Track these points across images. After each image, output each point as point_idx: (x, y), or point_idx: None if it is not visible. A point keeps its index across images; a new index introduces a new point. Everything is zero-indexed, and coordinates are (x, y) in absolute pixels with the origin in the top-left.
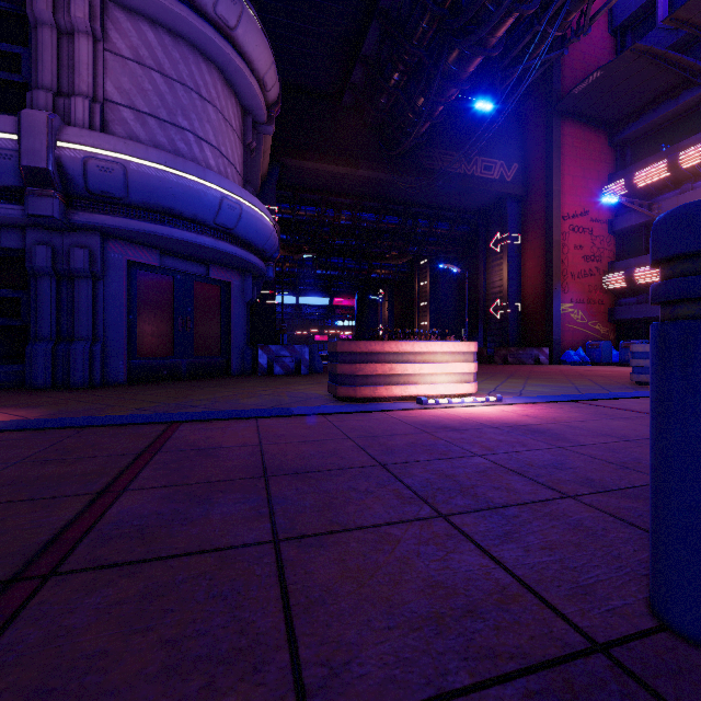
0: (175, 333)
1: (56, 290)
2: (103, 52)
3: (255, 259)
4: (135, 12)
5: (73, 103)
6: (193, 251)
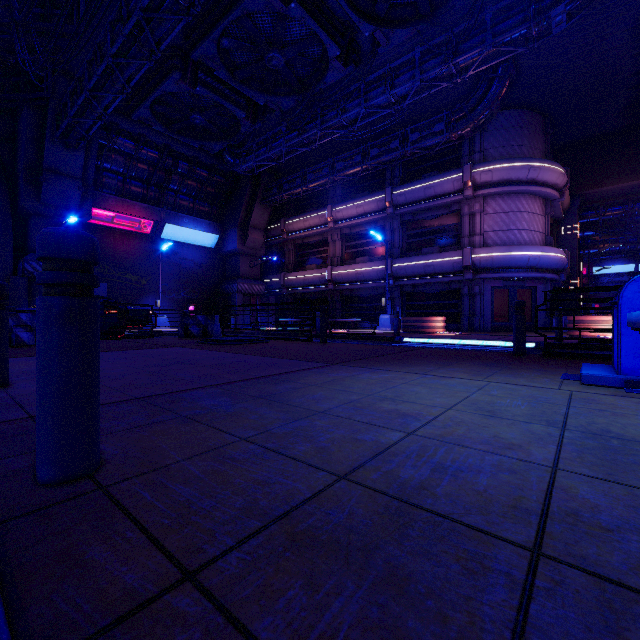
0: (509, 312)
1: (469, 300)
2: (483, 216)
3: (549, 275)
4: (494, 195)
5: (474, 238)
6: (517, 278)
